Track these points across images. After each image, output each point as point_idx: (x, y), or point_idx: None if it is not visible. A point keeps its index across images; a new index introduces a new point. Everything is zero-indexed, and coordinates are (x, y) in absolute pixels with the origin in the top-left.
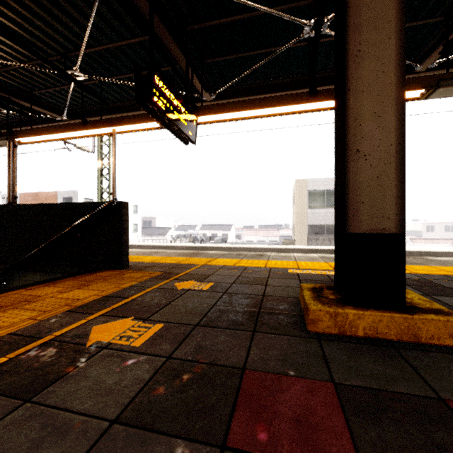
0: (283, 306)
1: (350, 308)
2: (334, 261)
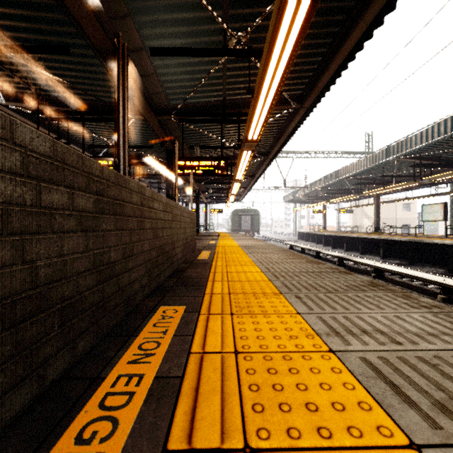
0: None
1: None
2: None
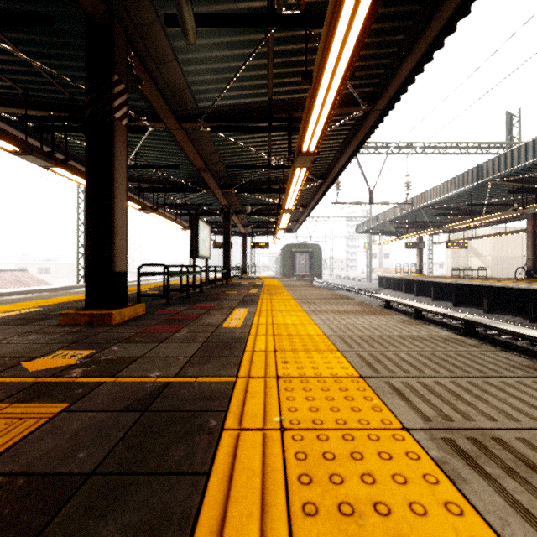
0: (64, 329)
1: (121, 309)
2: (86, 291)
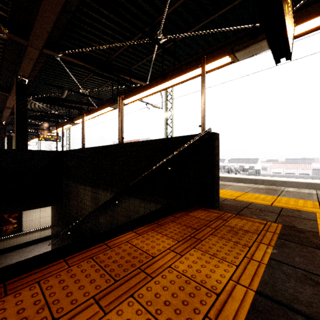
0: None
1: None
2: None
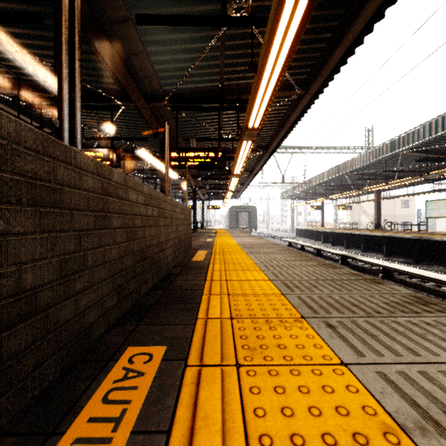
0: None
1: None
2: None
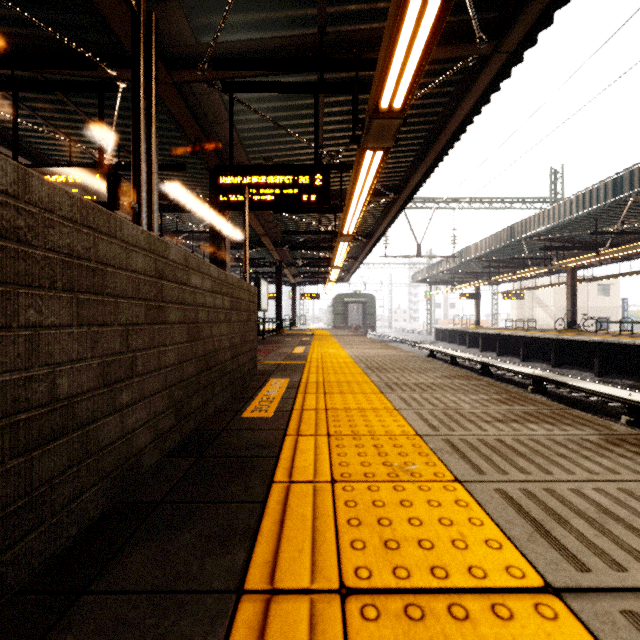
0: None
1: None
2: None
